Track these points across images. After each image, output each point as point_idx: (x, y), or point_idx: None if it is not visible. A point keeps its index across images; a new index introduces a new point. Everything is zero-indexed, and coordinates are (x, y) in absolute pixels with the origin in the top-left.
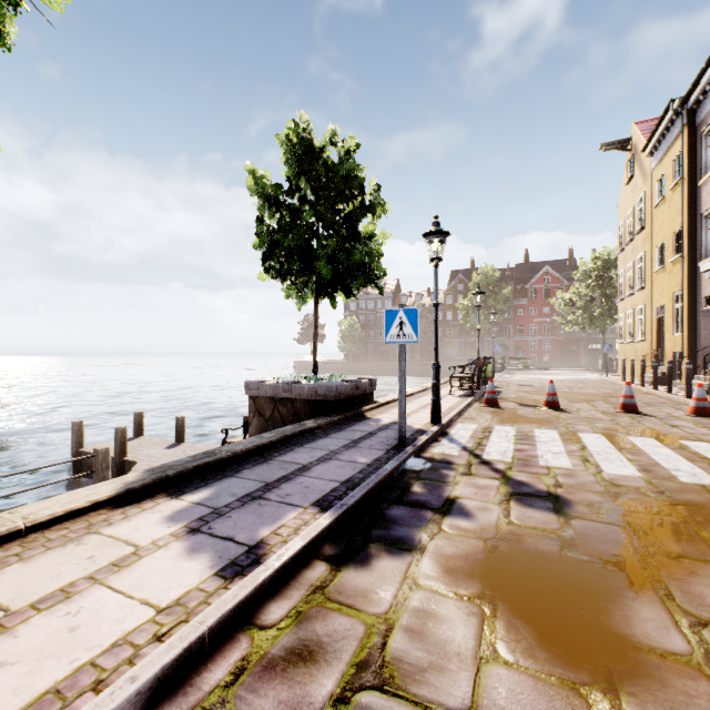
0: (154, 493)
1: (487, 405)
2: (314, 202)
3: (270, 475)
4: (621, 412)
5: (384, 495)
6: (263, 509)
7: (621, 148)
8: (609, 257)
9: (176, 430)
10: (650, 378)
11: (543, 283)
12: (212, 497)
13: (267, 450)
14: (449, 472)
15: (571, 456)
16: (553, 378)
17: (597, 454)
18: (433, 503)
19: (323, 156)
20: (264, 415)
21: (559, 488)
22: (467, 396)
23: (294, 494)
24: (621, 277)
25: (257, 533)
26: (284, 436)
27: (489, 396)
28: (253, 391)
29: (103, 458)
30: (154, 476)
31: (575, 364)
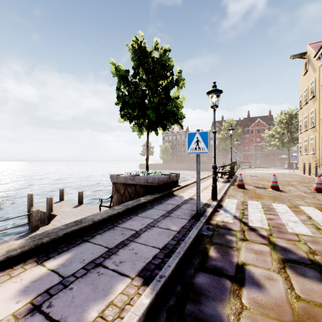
0: (28, 257)
1: (238, 187)
2: (146, 80)
3: (112, 240)
4: (315, 192)
5: (190, 260)
6: (99, 280)
7: (301, 57)
8: (292, 113)
9: (79, 198)
10: (319, 173)
11: (256, 127)
12: (66, 263)
13: (116, 218)
14: (231, 237)
15: (306, 224)
16: (265, 172)
17: (321, 223)
18: (228, 269)
19: (151, 56)
20: (120, 192)
21: (316, 255)
22: (226, 182)
23: (126, 261)
24: (300, 122)
25: (87, 314)
26: (127, 208)
27: (239, 182)
28: (114, 179)
29: (36, 215)
30: (32, 243)
31: (272, 165)
